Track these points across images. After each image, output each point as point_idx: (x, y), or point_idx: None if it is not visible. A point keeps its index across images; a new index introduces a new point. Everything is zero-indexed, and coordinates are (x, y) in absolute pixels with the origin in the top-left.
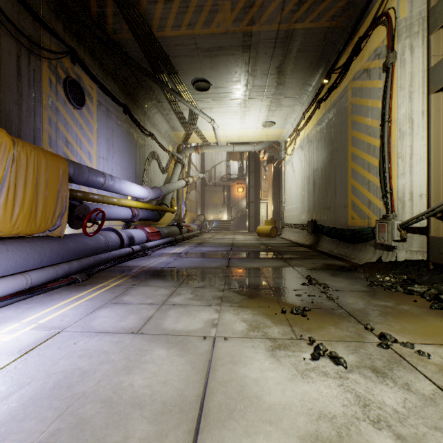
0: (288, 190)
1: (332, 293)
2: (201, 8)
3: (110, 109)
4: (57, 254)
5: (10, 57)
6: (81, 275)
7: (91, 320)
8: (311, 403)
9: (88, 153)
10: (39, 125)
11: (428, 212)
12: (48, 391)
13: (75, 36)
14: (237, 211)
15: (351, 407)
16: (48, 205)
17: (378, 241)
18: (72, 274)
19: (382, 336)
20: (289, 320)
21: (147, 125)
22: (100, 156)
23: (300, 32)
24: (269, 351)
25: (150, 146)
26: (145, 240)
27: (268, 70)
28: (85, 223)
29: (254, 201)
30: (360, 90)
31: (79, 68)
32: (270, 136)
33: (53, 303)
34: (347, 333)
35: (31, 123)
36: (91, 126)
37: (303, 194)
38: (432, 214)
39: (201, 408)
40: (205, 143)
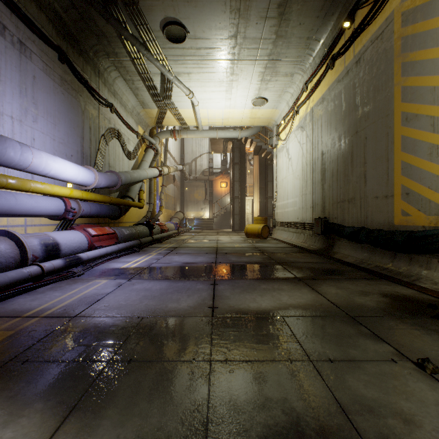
0: (282, 182)
1: None
2: None
3: (28, 45)
4: None
5: None
6: None
7: None
8: None
9: None
10: None
11: None
12: None
13: None
14: (220, 208)
15: None
16: None
17: None
18: None
19: None
20: None
21: (102, 91)
22: (2, 112)
23: None
24: None
25: (108, 120)
26: (86, 247)
27: (267, 9)
28: None
29: (239, 197)
30: (424, 7)
31: None
32: (259, 119)
33: None
34: None
35: None
36: None
37: (305, 184)
38: None
39: None
40: (184, 126)
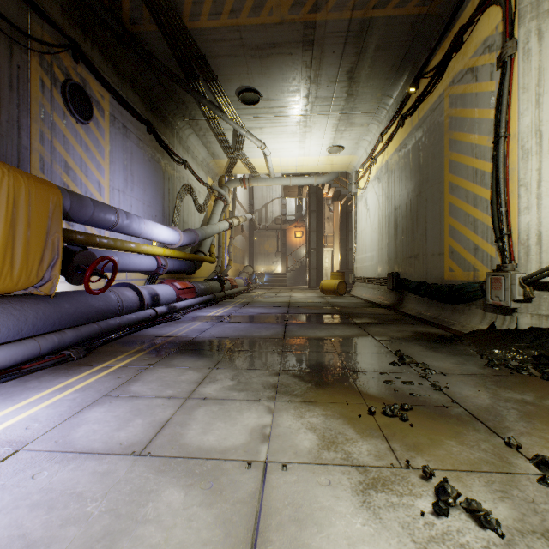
0: (361, 233)
1: (438, 379)
2: None
3: (128, 126)
4: (45, 320)
5: None
6: (77, 349)
7: (72, 427)
8: None
9: (98, 183)
10: (25, 142)
11: None
12: None
13: (79, 25)
14: (295, 261)
15: None
16: (32, 251)
17: (490, 302)
18: (65, 348)
19: (542, 462)
20: (383, 429)
21: (178, 150)
22: (114, 187)
23: (380, 23)
24: (358, 494)
25: (183, 177)
26: (175, 299)
27: (337, 75)
28: (87, 276)
29: (316, 249)
30: (462, 97)
31: (84, 68)
32: (337, 165)
33: (24, 396)
34: (480, 454)
35: (14, 139)
36: (102, 147)
37: (381, 238)
38: None
39: None
40: (254, 174)
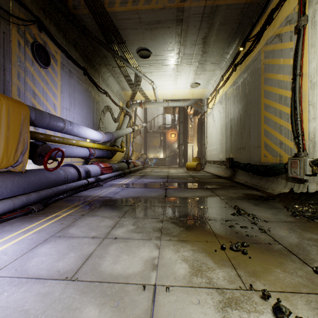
0: (210, 135)
1: (262, 225)
2: None
3: (72, 71)
4: (18, 187)
5: None
6: (37, 205)
7: (28, 259)
8: None
9: (53, 104)
10: (8, 79)
11: None
12: None
13: (42, 9)
14: (171, 151)
15: None
16: (10, 144)
17: (290, 175)
18: (30, 204)
19: None
20: (231, 260)
21: (102, 85)
22: (63, 107)
23: (222, 8)
24: (219, 311)
25: (105, 101)
26: (100, 173)
27: (196, 40)
28: (45, 160)
29: (183, 144)
30: (272, 52)
31: (45, 35)
32: (195, 95)
33: (0, 236)
34: (298, 279)
35: (1, 76)
36: (56, 83)
37: (222, 137)
38: None
39: None
40: (147, 100)
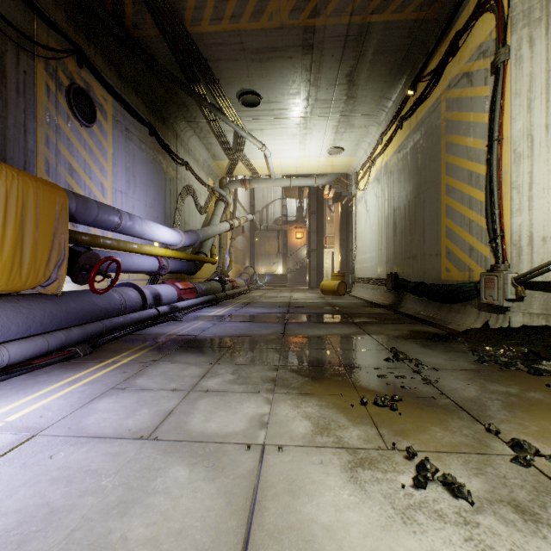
0: (361, 234)
1: (429, 374)
2: None
3: (130, 129)
4: (52, 318)
5: None
6: (83, 346)
7: (83, 416)
8: None
9: (101, 185)
10: (31, 146)
11: None
12: None
13: (83, 30)
14: (295, 262)
15: None
16: (39, 251)
17: (484, 301)
18: (71, 345)
19: (517, 444)
20: (373, 417)
21: (179, 151)
22: (116, 189)
23: (378, 27)
24: (347, 471)
25: (184, 178)
26: (176, 299)
27: (336, 78)
28: (92, 276)
29: (316, 250)
30: (458, 101)
31: (88, 73)
32: (337, 167)
33: (36, 389)
34: (461, 438)
35: (20, 143)
36: (105, 150)
37: (380, 239)
38: None
39: None
40: (255, 176)
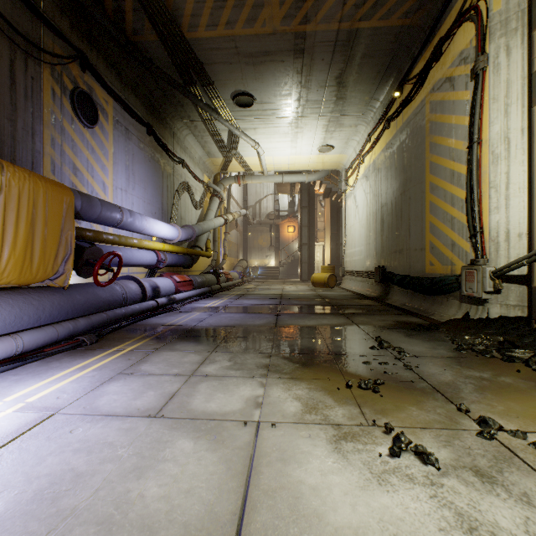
0: (350, 229)
1: (410, 360)
2: (243, 2)
3: (130, 129)
4: (60, 309)
5: (0, 60)
6: (89, 336)
7: (96, 397)
8: (394, 526)
9: (103, 183)
10: (38, 147)
11: (531, 256)
12: (25, 506)
13: (86, 37)
14: (287, 255)
15: (452, 532)
16: (48, 247)
17: (464, 293)
18: (78, 335)
19: (482, 421)
20: (357, 398)
21: (176, 150)
22: (117, 186)
23: (366, 33)
24: (332, 443)
25: (180, 175)
26: (174, 291)
27: (326, 80)
28: (96, 270)
29: (308, 243)
30: (441, 104)
31: (90, 76)
32: (327, 164)
33: (50, 374)
34: (434, 416)
35: (29, 144)
36: (106, 149)
37: (368, 234)
38: (535, 258)
39: (238, 533)
40: (248, 172)
